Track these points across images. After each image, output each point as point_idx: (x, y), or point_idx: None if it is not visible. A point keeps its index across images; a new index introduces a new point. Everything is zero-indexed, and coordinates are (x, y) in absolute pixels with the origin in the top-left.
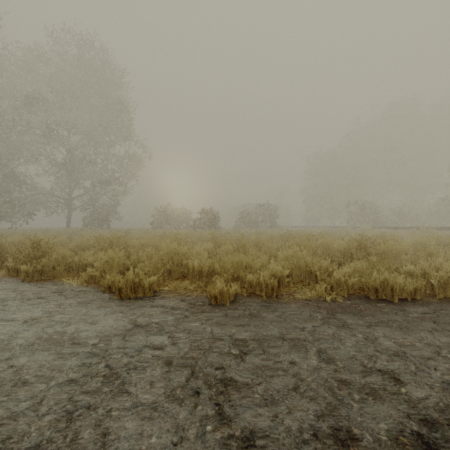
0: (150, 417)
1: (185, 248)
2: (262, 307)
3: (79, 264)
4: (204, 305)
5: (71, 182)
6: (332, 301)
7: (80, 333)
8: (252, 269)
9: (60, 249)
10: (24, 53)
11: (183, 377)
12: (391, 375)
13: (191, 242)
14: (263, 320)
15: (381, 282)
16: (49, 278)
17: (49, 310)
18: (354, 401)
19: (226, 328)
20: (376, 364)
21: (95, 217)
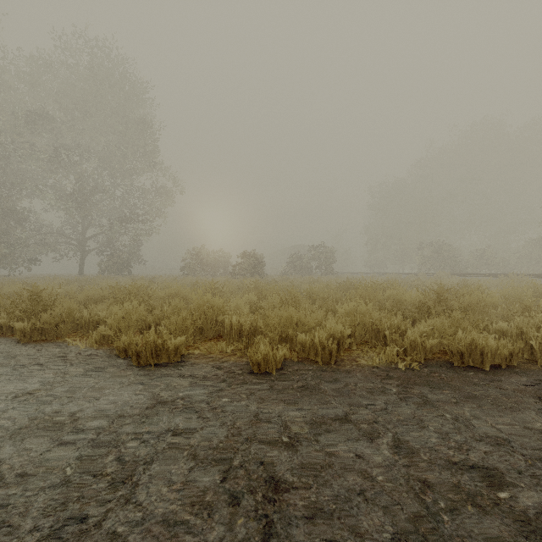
0: (167, 536)
1: (221, 301)
2: (318, 377)
3: (89, 320)
4: (245, 374)
5: (84, 219)
6: (407, 369)
7: (83, 412)
8: (305, 328)
9: (66, 302)
10: (28, 63)
11: (214, 475)
12: (491, 473)
13: (229, 293)
14: (319, 395)
15: (468, 344)
16: (51, 338)
17: (47, 380)
18: (443, 512)
19: (271, 406)
20: (469, 457)
21: (114, 262)
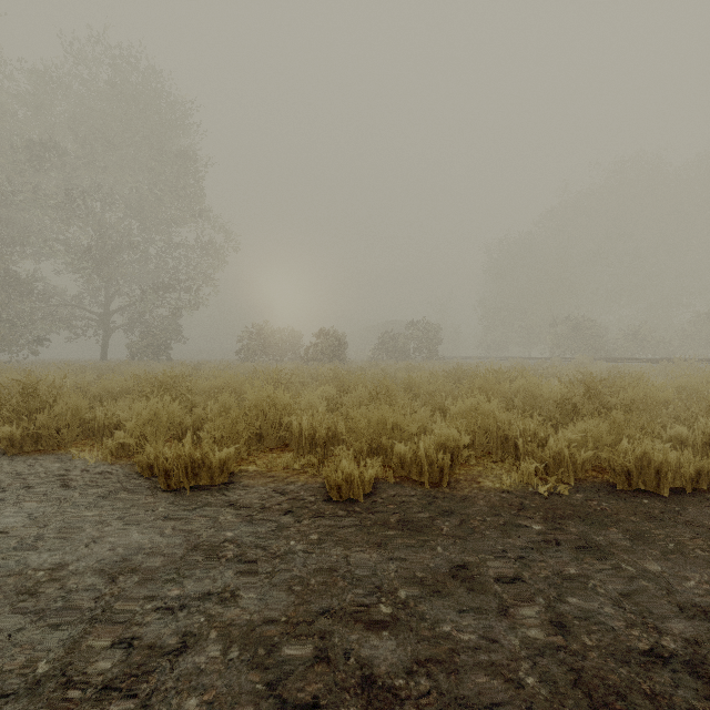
0: None
1: (287, 396)
2: (424, 506)
3: (104, 422)
4: (319, 502)
5: (108, 286)
6: (551, 495)
7: (79, 563)
8: (404, 434)
9: (71, 397)
10: (32, 78)
11: (269, 674)
12: (704, 671)
13: (299, 385)
14: (427, 535)
15: (637, 458)
16: (51, 447)
17: (34, 512)
18: None
19: (358, 553)
20: (664, 641)
21: (148, 343)
